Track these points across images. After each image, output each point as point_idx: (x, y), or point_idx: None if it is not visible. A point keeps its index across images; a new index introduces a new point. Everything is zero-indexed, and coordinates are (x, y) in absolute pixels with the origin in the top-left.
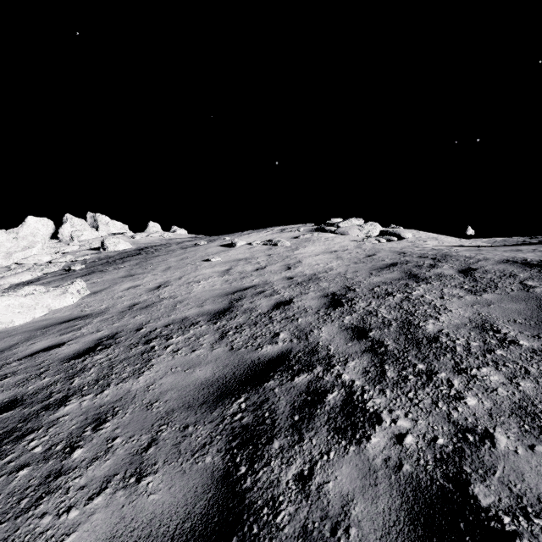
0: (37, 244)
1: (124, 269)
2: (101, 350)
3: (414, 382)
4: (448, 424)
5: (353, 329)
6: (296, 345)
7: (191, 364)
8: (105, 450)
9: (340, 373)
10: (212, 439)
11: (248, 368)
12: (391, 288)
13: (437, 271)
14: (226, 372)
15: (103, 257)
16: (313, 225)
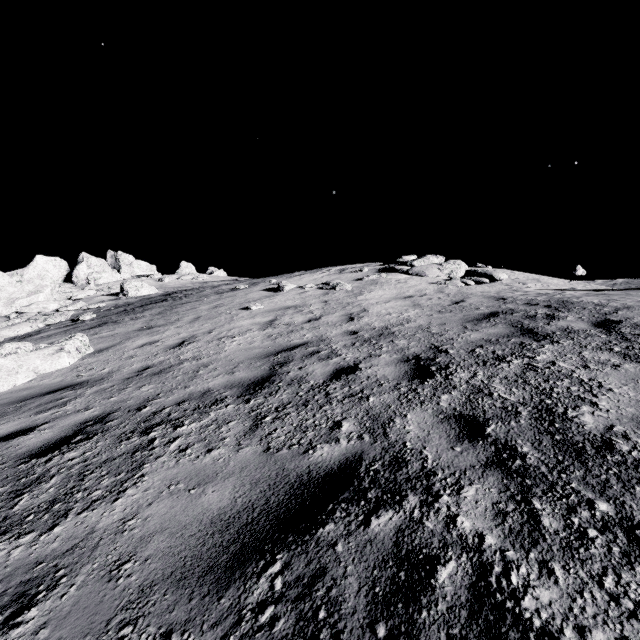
0: (45, 288)
1: (143, 320)
2: (79, 442)
3: (604, 547)
4: None
5: (458, 418)
6: (369, 446)
7: (202, 477)
8: None
9: (453, 514)
10: None
11: (291, 492)
12: (501, 349)
13: (561, 324)
14: (255, 497)
15: (121, 305)
16: (380, 264)
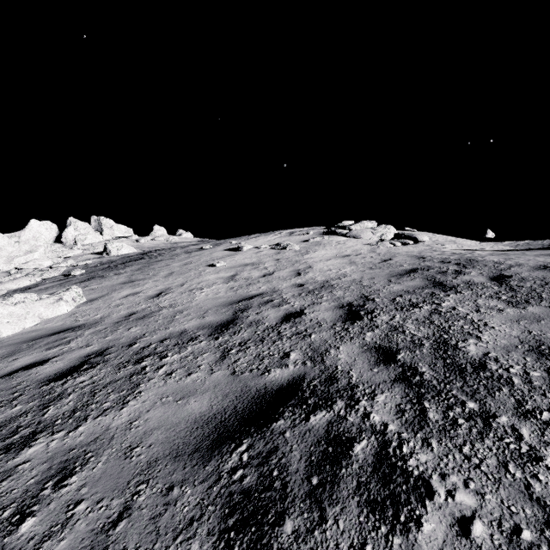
0: (39, 248)
1: (125, 275)
2: (86, 370)
3: (467, 429)
4: (531, 504)
5: (377, 349)
6: (310, 369)
7: (185, 392)
8: (62, 521)
9: (368, 412)
10: (203, 511)
11: (252, 400)
12: (416, 298)
13: (465, 278)
14: (226, 404)
15: (105, 262)
16: (323, 228)
